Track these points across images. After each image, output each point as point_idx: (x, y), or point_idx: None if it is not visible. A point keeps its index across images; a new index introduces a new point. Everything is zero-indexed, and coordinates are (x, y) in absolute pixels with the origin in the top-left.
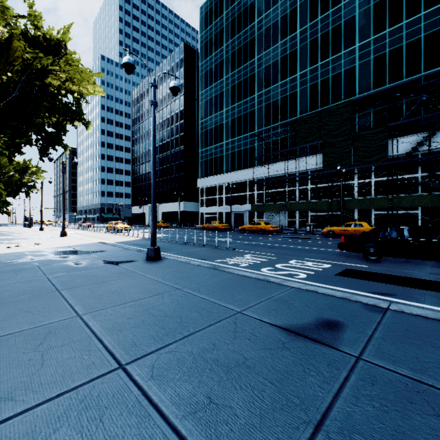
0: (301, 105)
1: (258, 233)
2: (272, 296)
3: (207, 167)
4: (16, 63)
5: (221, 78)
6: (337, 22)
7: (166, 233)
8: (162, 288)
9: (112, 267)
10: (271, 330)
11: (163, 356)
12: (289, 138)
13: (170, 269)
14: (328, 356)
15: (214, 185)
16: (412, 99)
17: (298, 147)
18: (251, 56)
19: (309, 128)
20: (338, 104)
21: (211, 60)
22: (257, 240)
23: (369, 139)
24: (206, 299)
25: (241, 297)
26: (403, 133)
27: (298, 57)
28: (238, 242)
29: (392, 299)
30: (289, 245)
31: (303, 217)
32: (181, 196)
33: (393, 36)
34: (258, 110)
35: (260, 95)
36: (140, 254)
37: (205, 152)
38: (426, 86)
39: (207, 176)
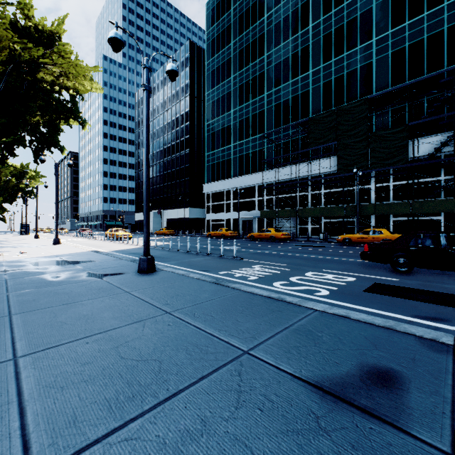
0: (313, 104)
1: (267, 241)
2: (290, 324)
3: (214, 171)
4: (2, 54)
5: (229, 77)
6: (352, 15)
7: (169, 241)
8: (147, 311)
9: (94, 282)
10: (295, 388)
11: (112, 452)
12: (300, 140)
13: (163, 284)
14: (400, 452)
15: (221, 190)
16: (434, 96)
17: (310, 149)
18: (261, 53)
19: (322, 129)
20: (354, 102)
21: (218, 58)
22: (267, 249)
23: (388, 140)
24: (201, 329)
25: (249, 326)
26: (425, 133)
27: (311, 53)
28: (246, 250)
29: (448, 327)
30: (303, 254)
31: (316, 224)
32: (187, 202)
33: (413, 28)
34: (268, 110)
35: (269, 95)
36: (133, 265)
37: (212, 155)
38: (450, 82)
39: (214, 181)
